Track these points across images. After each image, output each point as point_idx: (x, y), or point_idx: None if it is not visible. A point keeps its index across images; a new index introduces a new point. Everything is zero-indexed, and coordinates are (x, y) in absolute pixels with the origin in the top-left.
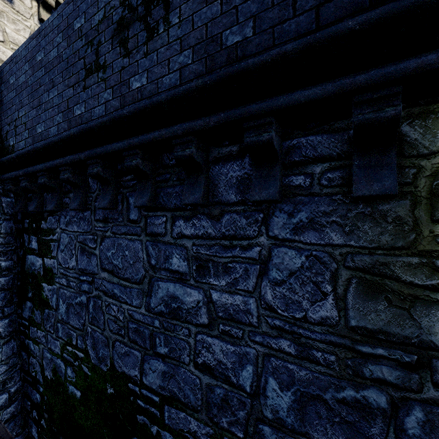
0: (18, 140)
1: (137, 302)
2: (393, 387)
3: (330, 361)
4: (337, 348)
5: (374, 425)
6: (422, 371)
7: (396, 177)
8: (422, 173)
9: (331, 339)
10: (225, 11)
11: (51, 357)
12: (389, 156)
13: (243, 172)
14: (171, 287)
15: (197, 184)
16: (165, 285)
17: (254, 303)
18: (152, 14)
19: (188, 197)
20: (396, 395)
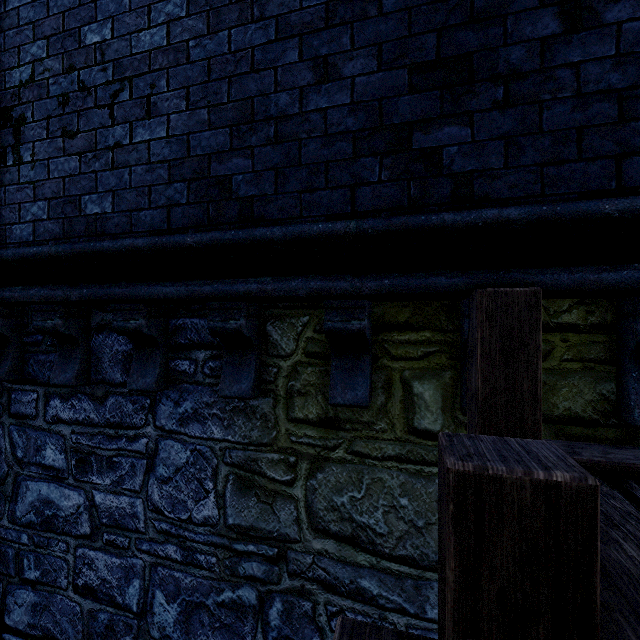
0: None
1: None
2: (261, 582)
3: (212, 563)
4: (218, 548)
5: (247, 623)
6: (281, 563)
7: (251, 380)
8: (281, 374)
9: (213, 539)
10: (84, 171)
11: None
12: (250, 357)
13: (130, 347)
14: (45, 489)
15: (72, 359)
16: (36, 486)
17: (141, 505)
18: None
19: (59, 375)
20: (263, 589)
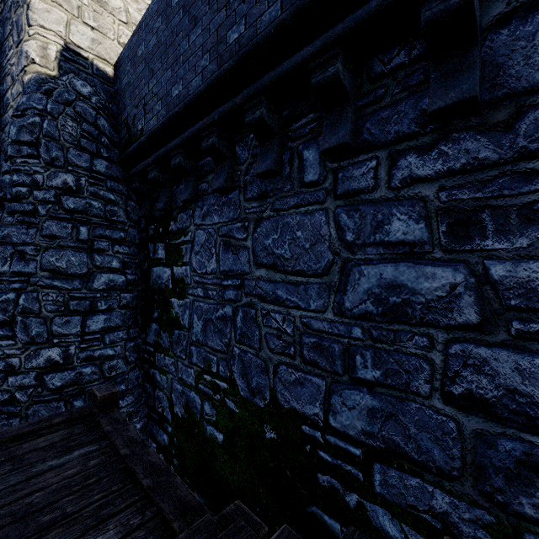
0: (147, 119)
1: (318, 304)
2: None
3: None
4: None
5: None
6: None
7: None
8: None
9: None
10: None
11: (182, 389)
12: None
13: None
14: (389, 271)
15: (463, 69)
16: (375, 270)
17: None
18: None
19: (445, 94)
20: None
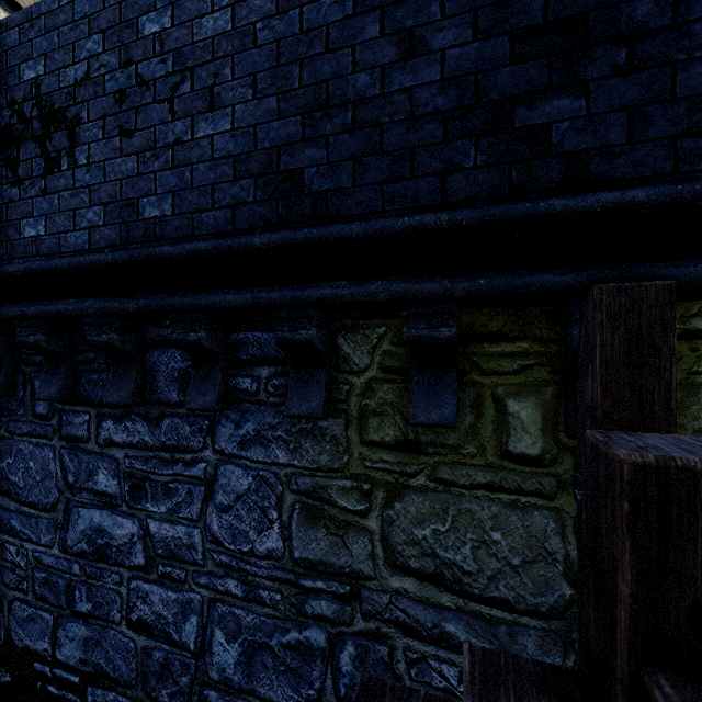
0: None
1: (47, 539)
2: (331, 623)
3: (276, 600)
4: (283, 584)
5: (315, 668)
6: (354, 602)
7: (322, 398)
8: (354, 391)
9: (277, 574)
10: (142, 172)
11: None
12: (319, 372)
13: (187, 365)
14: (97, 516)
15: (126, 377)
16: (88, 513)
17: (199, 535)
18: (53, 138)
19: (113, 394)
20: (333, 631)
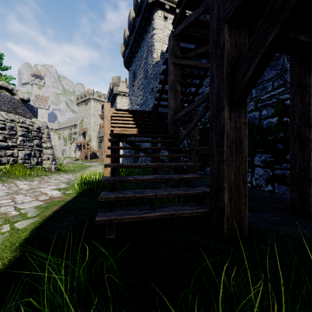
0: None
1: None
2: None
3: None
4: None
5: (281, 59)
6: None
7: None
8: None
9: None
10: None
11: None
12: None
13: None
14: None
15: None
16: None
17: None
18: None
19: None
20: None
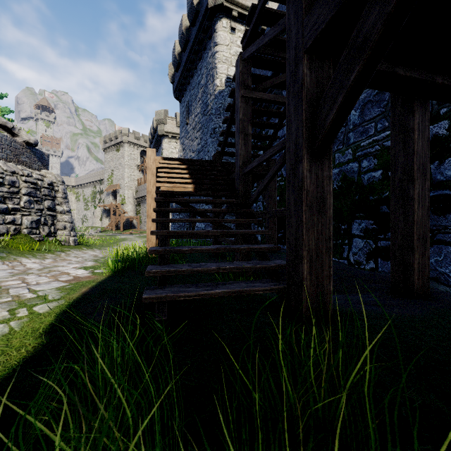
0: None
1: None
2: None
3: None
4: None
5: (386, 93)
6: None
7: None
8: None
9: None
10: None
11: None
12: None
13: None
14: None
15: None
16: None
17: None
18: None
19: None
20: None
